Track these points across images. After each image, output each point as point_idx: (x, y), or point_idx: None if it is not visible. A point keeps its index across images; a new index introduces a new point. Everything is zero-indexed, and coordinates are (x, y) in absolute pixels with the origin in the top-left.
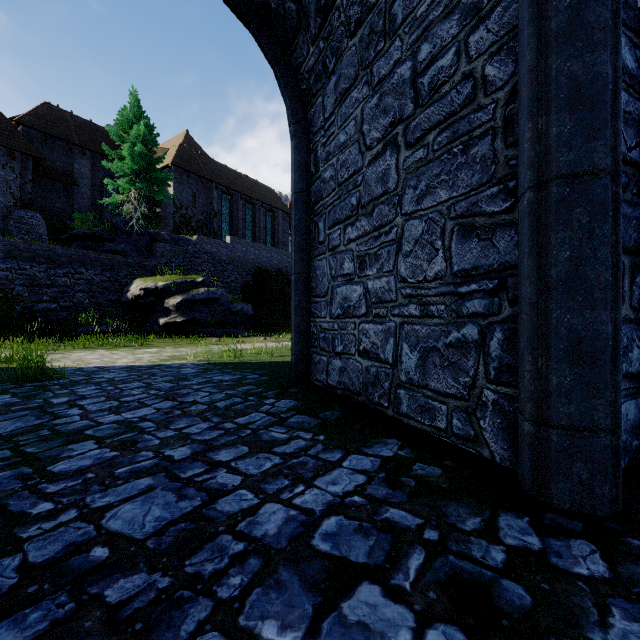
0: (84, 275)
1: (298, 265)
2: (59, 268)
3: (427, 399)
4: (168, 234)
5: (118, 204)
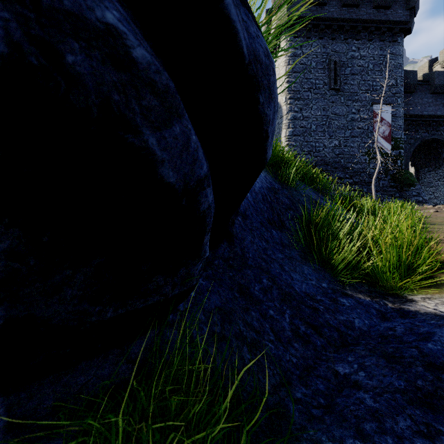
0: None
1: None
2: None
3: None
4: None
5: None
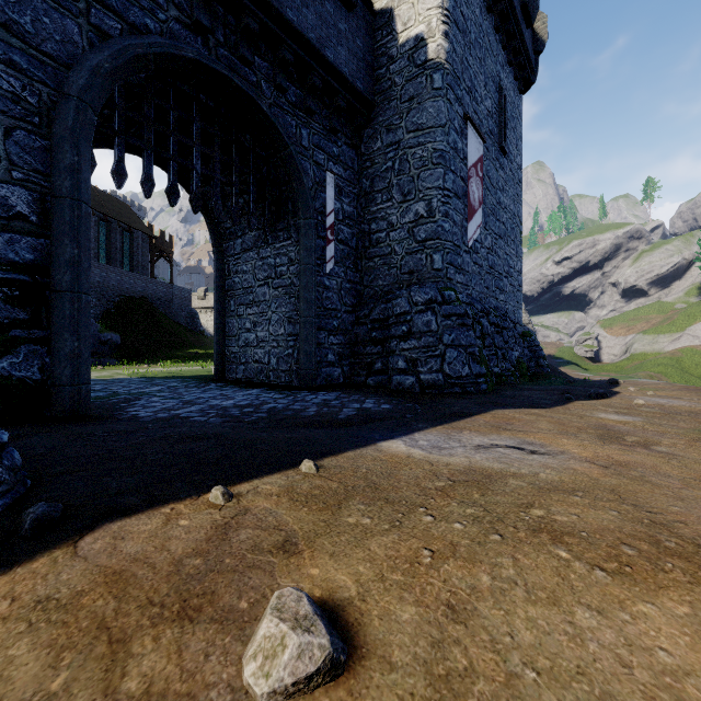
0: None
1: (218, 320)
2: None
3: (279, 373)
4: None
5: None
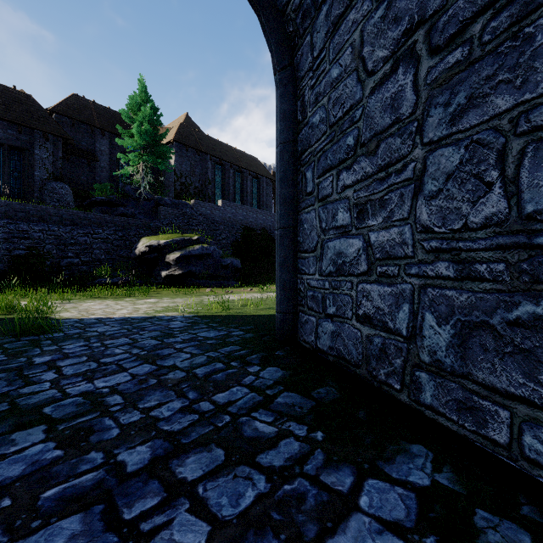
0: (101, 235)
1: (284, 219)
2: (81, 229)
3: (469, 394)
4: (170, 199)
5: (130, 176)
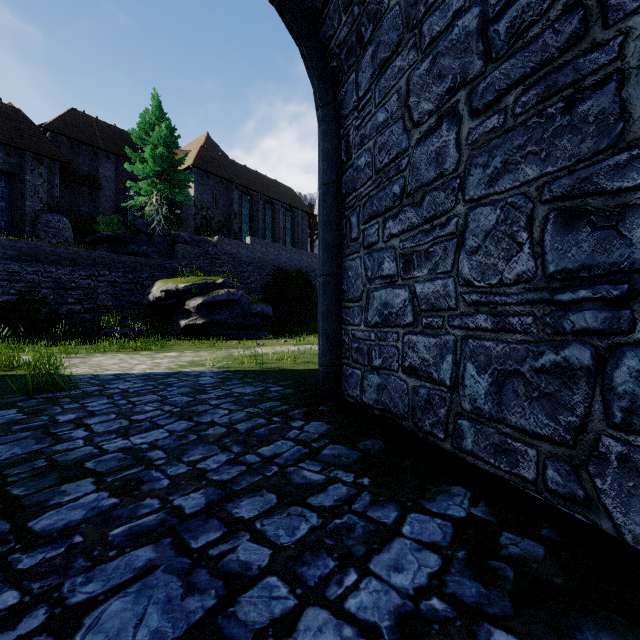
0: (107, 277)
1: (327, 265)
2: (83, 271)
3: (504, 437)
4: (189, 235)
5: (141, 207)
